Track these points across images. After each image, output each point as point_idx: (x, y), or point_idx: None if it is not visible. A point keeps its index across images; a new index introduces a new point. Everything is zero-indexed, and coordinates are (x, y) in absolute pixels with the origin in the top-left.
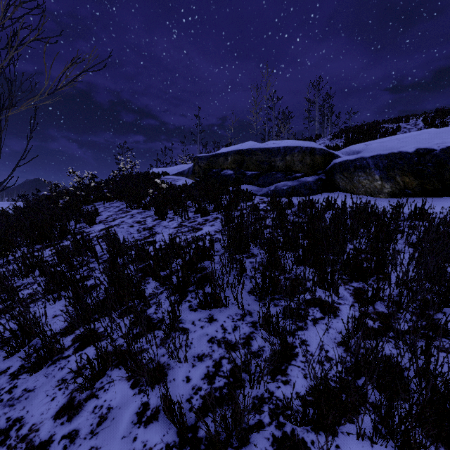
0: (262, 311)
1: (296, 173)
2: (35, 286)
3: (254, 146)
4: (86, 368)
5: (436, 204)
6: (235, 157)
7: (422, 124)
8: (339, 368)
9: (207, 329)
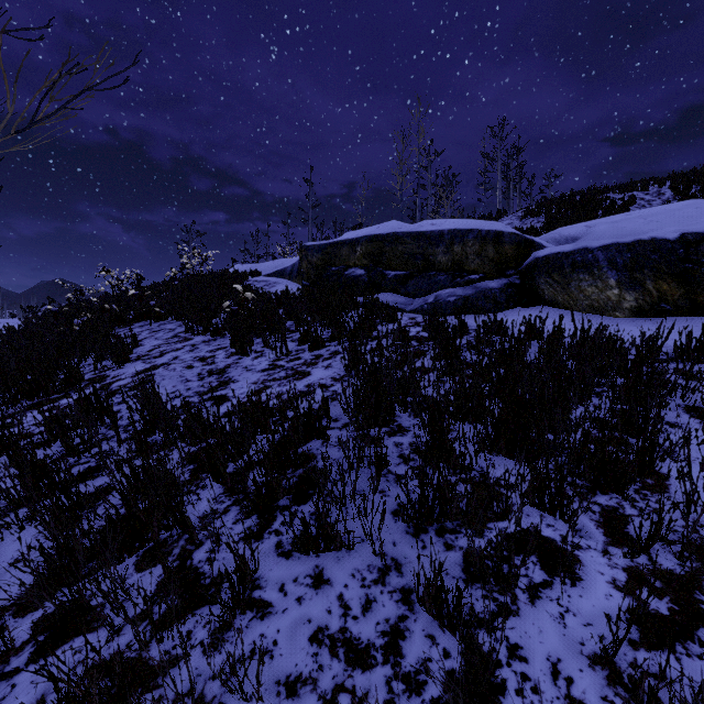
0: (424, 576)
1: (470, 274)
2: None
3: (399, 229)
4: None
5: None
6: (369, 248)
7: (671, 194)
8: None
9: (310, 605)
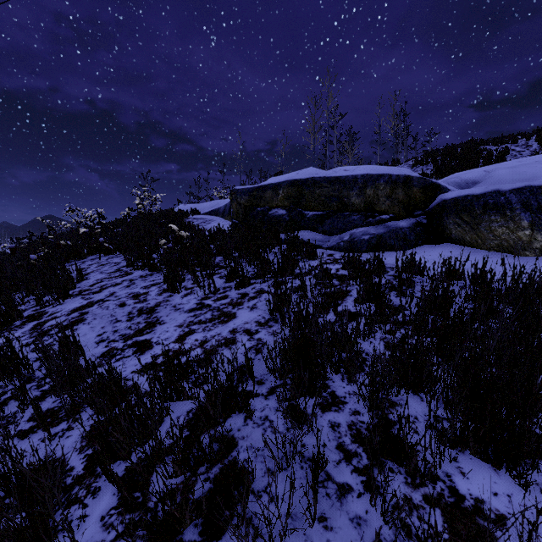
0: None
1: (381, 214)
2: None
3: (316, 174)
4: None
5: None
6: (290, 191)
7: (537, 145)
8: None
9: None
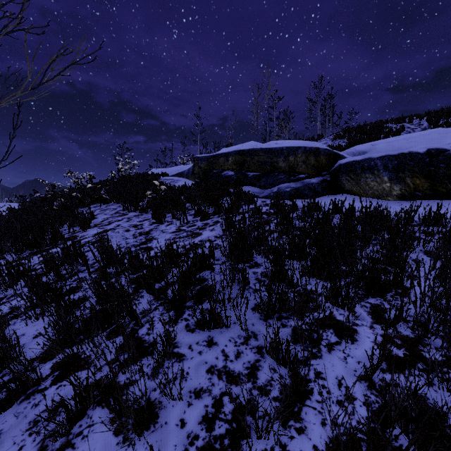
0: (269, 336)
1: (299, 174)
2: (19, 299)
3: (255, 146)
4: (60, 411)
5: (450, 207)
6: (236, 158)
7: (427, 124)
8: (364, 411)
9: (206, 355)
